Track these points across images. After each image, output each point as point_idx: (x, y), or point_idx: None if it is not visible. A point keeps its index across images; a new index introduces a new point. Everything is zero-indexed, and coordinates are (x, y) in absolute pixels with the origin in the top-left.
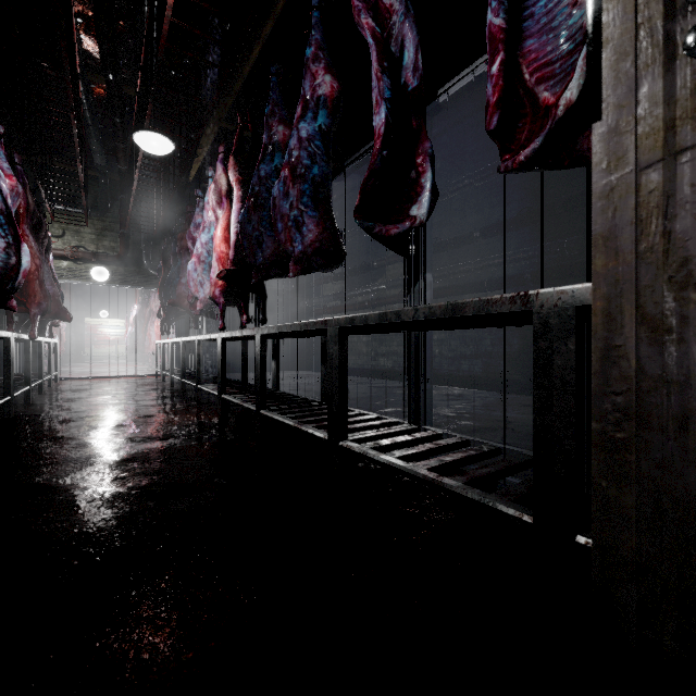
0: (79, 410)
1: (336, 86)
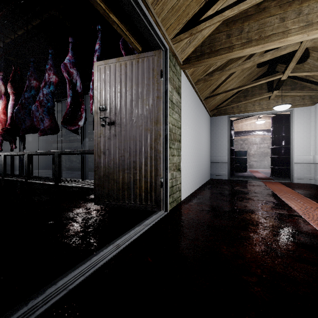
0: None
1: (58, 79)
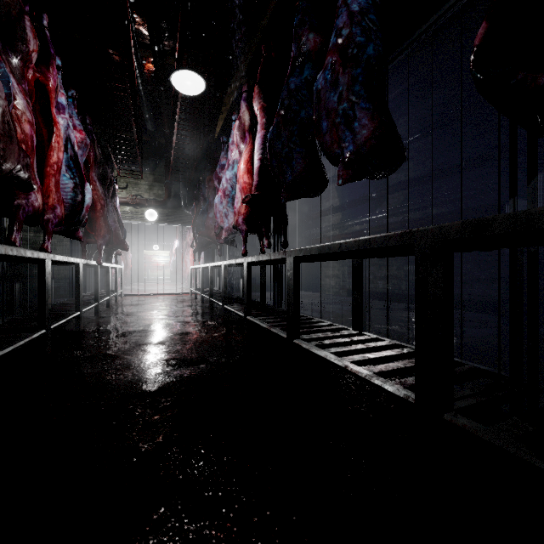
0: (131, 324)
1: None
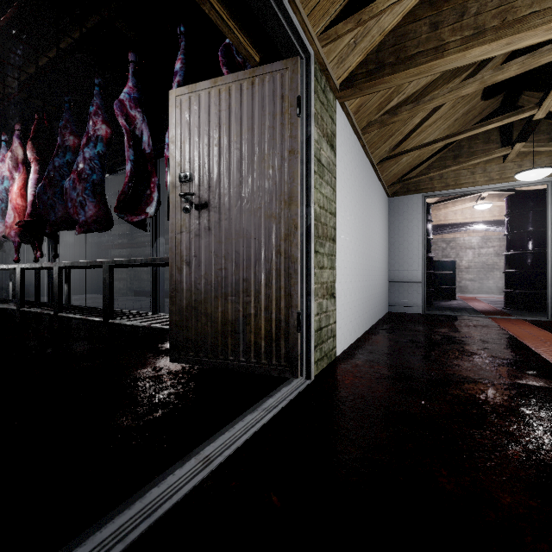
0: None
1: (111, 132)
